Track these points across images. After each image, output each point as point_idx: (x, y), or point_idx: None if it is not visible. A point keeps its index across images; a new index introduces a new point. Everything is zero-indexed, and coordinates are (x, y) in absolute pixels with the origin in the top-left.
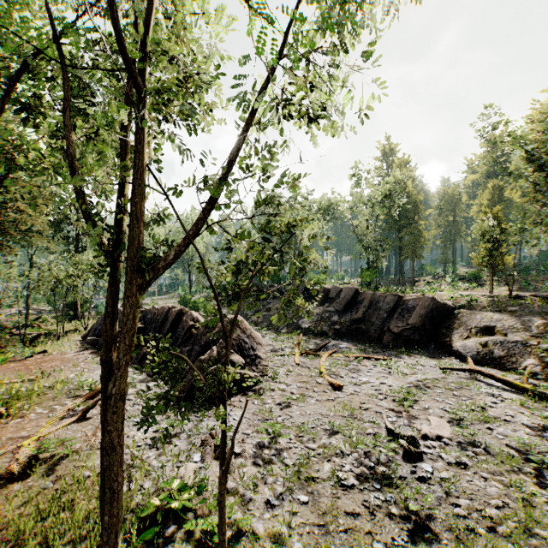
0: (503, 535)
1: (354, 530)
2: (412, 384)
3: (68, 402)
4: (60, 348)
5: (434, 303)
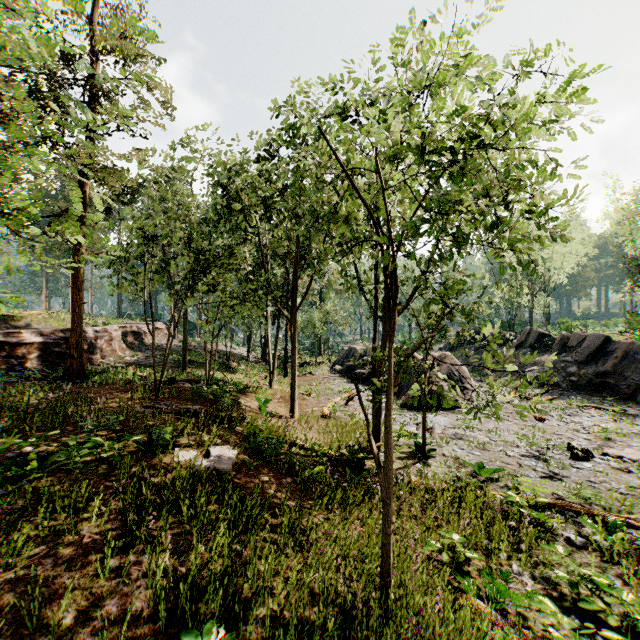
0: (618, 493)
1: (504, 467)
2: (633, 431)
3: (335, 397)
4: (318, 372)
5: None
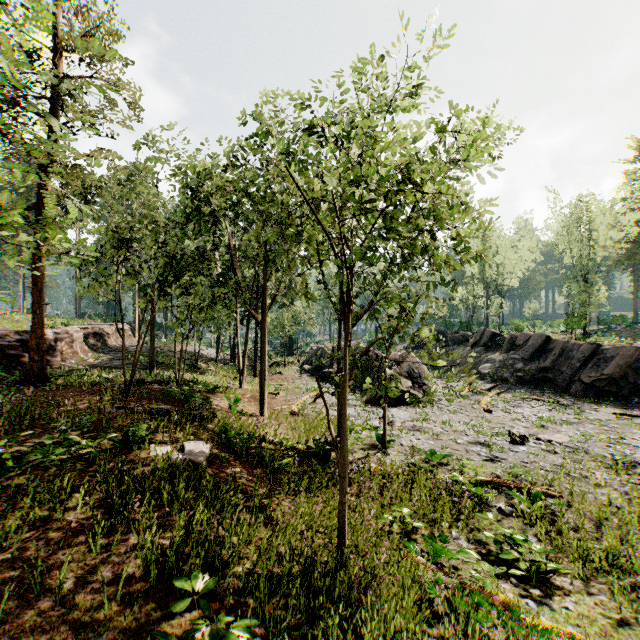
0: (544, 470)
1: (453, 453)
2: (564, 419)
3: (304, 395)
4: (287, 371)
5: (639, 353)
